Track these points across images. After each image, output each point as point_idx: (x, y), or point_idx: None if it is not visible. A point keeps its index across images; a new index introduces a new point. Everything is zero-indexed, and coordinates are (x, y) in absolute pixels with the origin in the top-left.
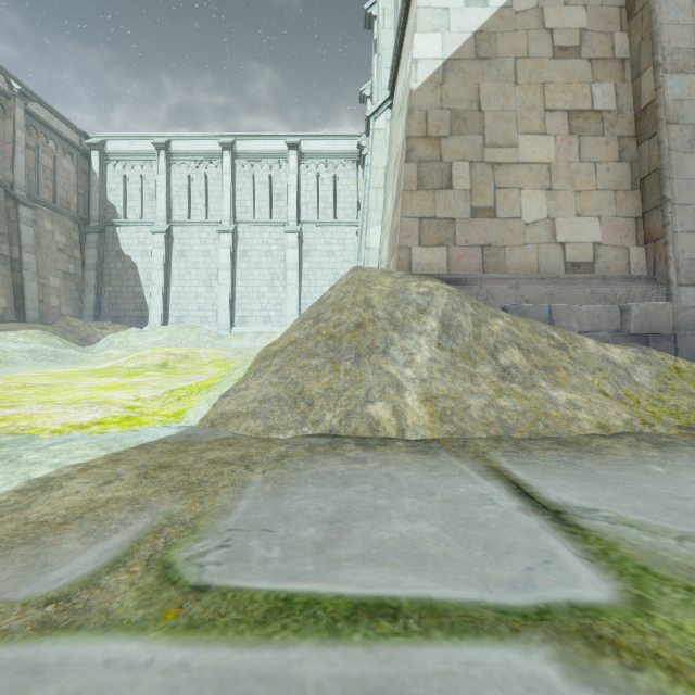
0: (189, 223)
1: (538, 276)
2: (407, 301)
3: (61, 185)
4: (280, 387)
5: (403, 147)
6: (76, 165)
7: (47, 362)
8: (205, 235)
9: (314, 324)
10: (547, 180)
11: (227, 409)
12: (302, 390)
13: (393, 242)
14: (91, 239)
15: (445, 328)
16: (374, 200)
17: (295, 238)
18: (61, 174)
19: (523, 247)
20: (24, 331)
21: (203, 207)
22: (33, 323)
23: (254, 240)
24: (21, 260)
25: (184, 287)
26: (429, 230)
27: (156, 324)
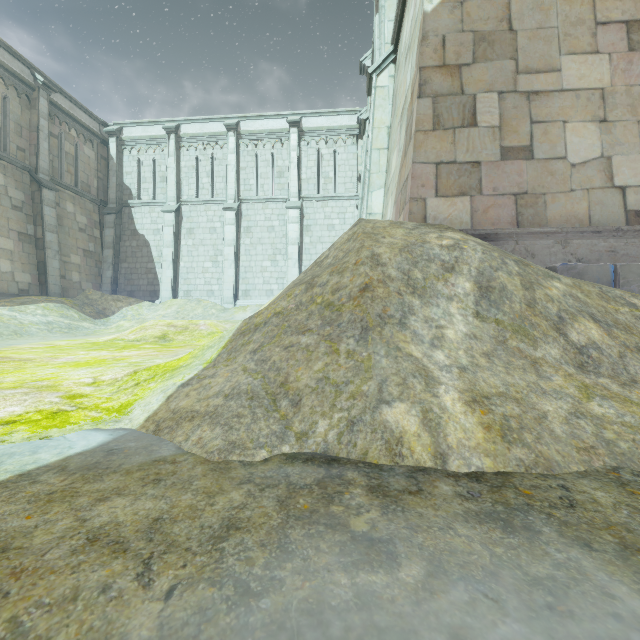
0: (197, 202)
1: (591, 229)
2: (428, 258)
3: (82, 170)
4: (256, 374)
5: (414, 83)
6: (96, 152)
7: (60, 333)
8: (212, 213)
9: (306, 289)
10: (600, 110)
11: (182, 405)
12: (285, 379)
13: (402, 197)
14: (109, 219)
15: (484, 293)
16: (376, 162)
17: (296, 213)
18: (82, 160)
19: (570, 193)
20: (43, 305)
21: (210, 187)
22: (54, 297)
23: (257, 216)
24: (44, 238)
25: (192, 262)
26: (448, 177)
27: (167, 297)
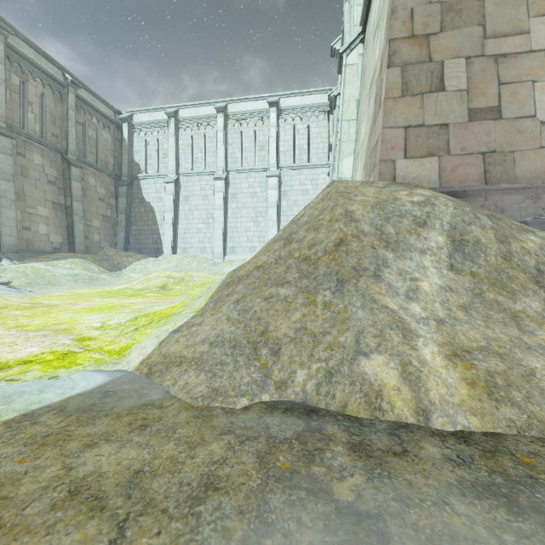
0: (192, 173)
1: None
2: (400, 214)
3: (101, 150)
4: (238, 323)
5: (383, 55)
6: (112, 135)
7: (83, 283)
8: (204, 182)
9: (285, 245)
10: None
11: (172, 350)
12: (265, 328)
13: (371, 160)
14: (122, 190)
15: (457, 246)
16: (346, 132)
17: (275, 181)
18: (101, 142)
19: (539, 150)
20: (71, 260)
21: (203, 161)
22: (80, 254)
23: (242, 184)
24: (72, 207)
25: (188, 224)
26: (416, 140)
27: (168, 254)
